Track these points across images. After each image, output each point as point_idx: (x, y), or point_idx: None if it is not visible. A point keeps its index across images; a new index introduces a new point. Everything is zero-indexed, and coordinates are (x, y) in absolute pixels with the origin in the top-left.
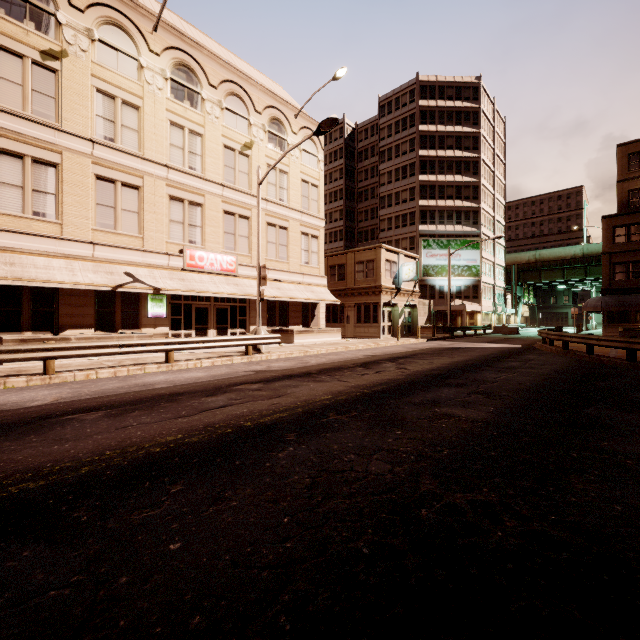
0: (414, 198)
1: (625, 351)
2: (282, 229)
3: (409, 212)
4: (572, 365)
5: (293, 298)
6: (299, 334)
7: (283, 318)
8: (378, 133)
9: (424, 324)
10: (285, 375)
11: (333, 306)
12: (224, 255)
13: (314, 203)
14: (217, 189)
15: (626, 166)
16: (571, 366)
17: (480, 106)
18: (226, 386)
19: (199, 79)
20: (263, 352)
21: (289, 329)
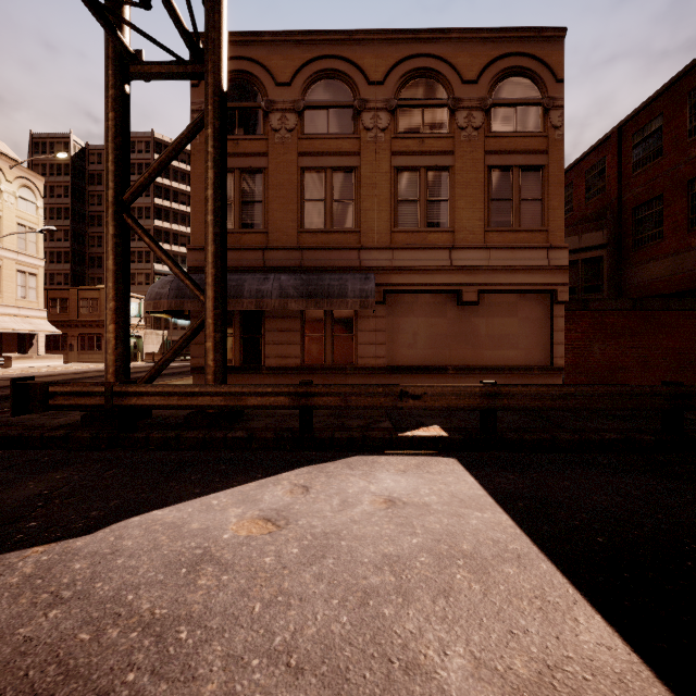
0: None
1: None
2: None
3: (145, 250)
4: None
5: (10, 329)
6: (17, 360)
7: None
8: None
9: (158, 351)
10: None
11: (55, 335)
12: None
13: (32, 245)
14: None
15: None
16: None
17: None
18: None
19: None
20: None
21: (6, 356)
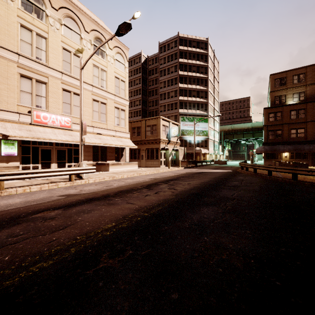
0: (177, 95)
1: (283, 173)
2: (102, 104)
3: (174, 102)
4: (266, 183)
5: (109, 144)
6: (112, 166)
7: (103, 156)
8: (159, 61)
9: (182, 159)
10: (88, 198)
11: (134, 150)
12: (62, 116)
13: (122, 91)
14: (57, 74)
15: (274, 85)
16: (266, 184)
17: (208, 52)
18: (25, 215)
19: (44, 1)
20: (84, 178)
21: (106, 163)
